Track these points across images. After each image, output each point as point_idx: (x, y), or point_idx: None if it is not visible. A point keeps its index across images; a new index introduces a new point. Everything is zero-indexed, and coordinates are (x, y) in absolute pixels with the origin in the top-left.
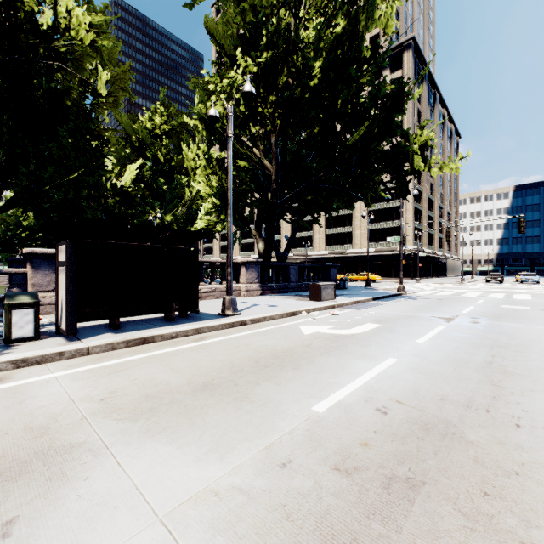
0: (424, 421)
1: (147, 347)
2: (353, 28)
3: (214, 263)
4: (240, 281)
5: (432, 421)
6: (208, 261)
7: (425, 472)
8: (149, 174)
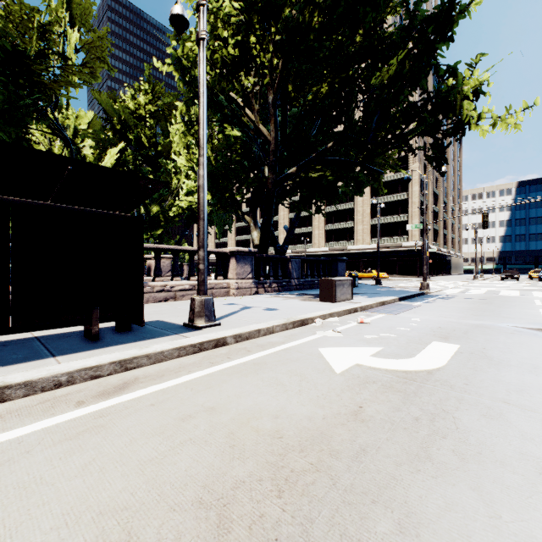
0: None
1: None
2: None
3: (194, 253)
4: (228, 276)
5: None
6: (185, 249)
7: None
8: (132, 160)
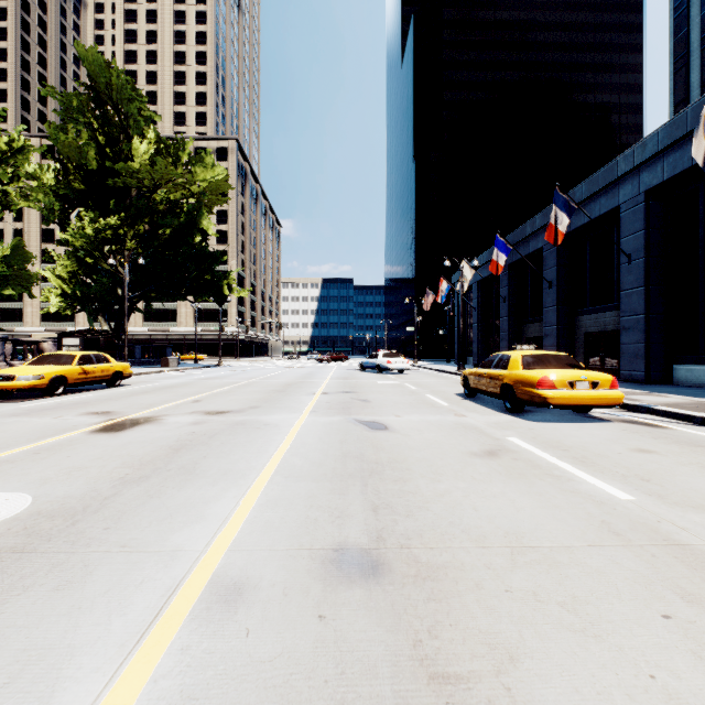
0: (214, 377)
1: None
2: (191, 219)
3: None
4: None
5: (215, 377)
6: None
7: (212, 378)
8: None
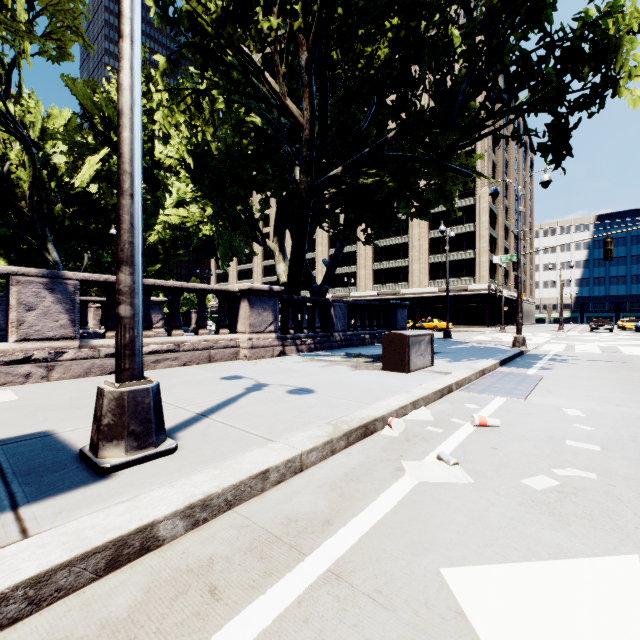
0: None
1: None
2: None
3: (179, 291)
4: (238, 329)
5: None
6: (162, 284)
7: None
8: None
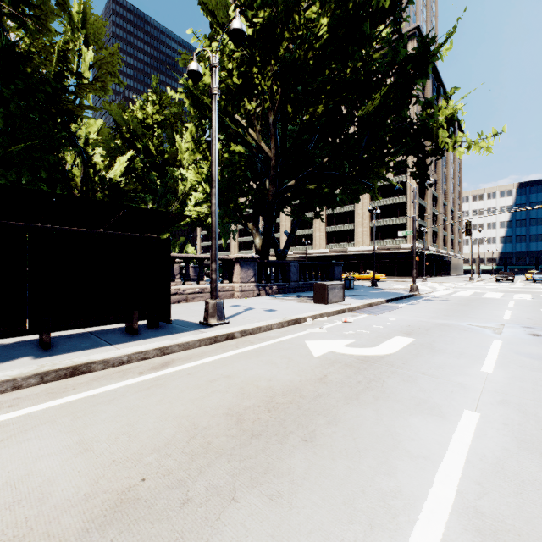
0: None
1: (74, 382)
2: None
3: (203, 260)
4: (233, 280)
5: None
6: (196, 257)
7: None
8: (140, 167)
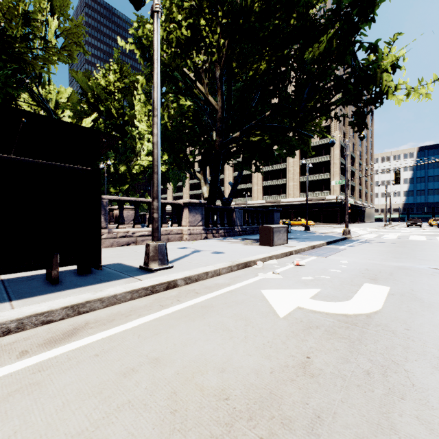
0: None
1: None
2: None
3: None
4: (182, 224)
5: None
6: (145, 201)
7: None
8: (103, 127)
